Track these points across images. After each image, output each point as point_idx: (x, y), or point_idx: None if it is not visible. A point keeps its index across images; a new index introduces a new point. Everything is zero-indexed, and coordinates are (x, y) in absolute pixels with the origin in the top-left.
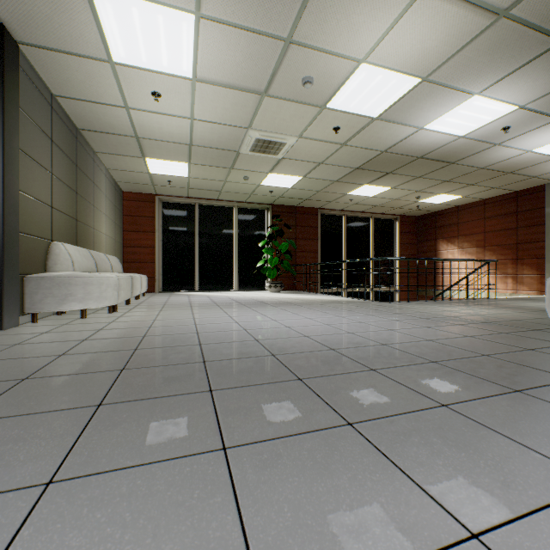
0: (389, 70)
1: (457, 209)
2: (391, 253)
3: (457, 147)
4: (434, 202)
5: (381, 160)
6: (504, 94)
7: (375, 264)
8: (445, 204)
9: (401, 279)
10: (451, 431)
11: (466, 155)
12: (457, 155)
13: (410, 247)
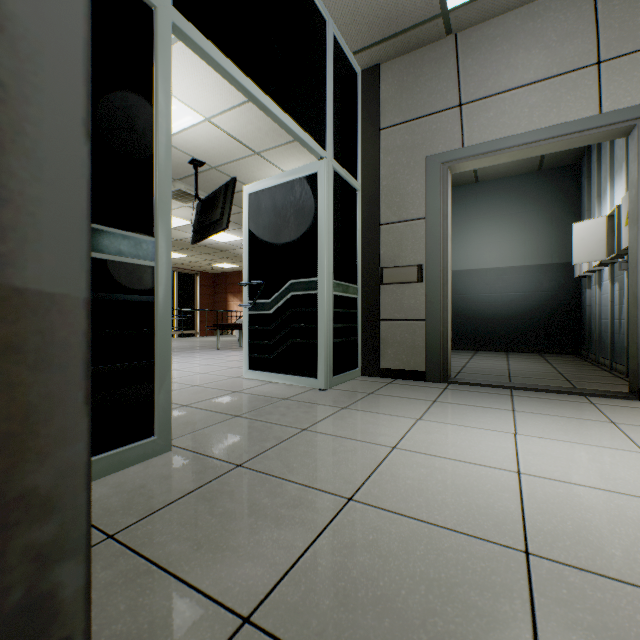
0: (176, 217)
1: (240, 273)
2: (194, 302)
3: (223, 245)
4: (223, 267)
5: (178, 243)
6: (235, 234)
7: (180, 311)
8: (231, 268)
9: (202, 324)
10: (175, 352)
11: (230, 249)
12: (225, 249)
13: (209, 298)
